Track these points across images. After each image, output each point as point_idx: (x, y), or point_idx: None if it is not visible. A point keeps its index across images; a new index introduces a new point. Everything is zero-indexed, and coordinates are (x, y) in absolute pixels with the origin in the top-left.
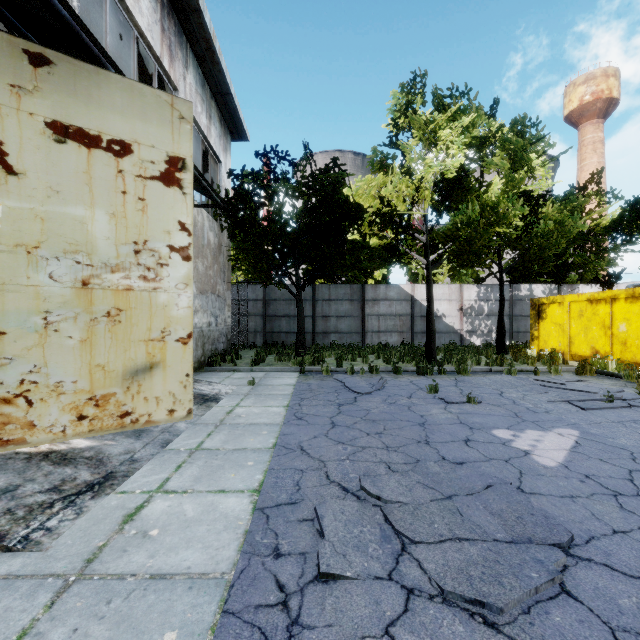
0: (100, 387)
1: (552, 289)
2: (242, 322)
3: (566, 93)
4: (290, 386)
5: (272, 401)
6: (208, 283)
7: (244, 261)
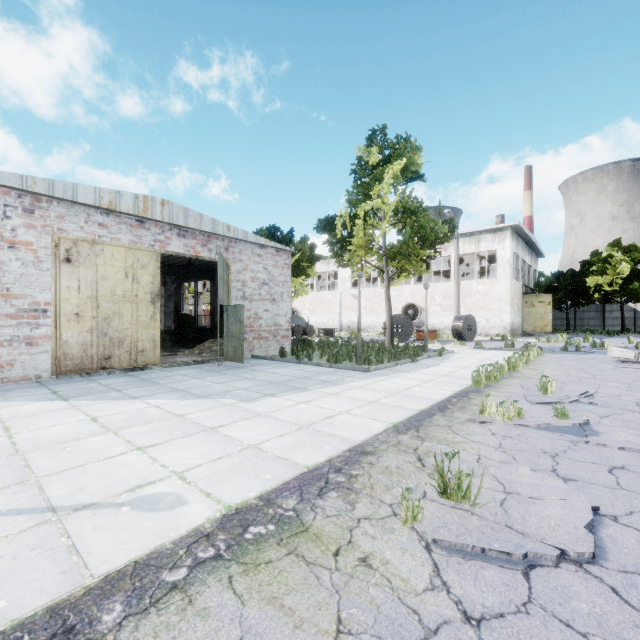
0: (542, 327)
1: None
2: None
3: None
4: None
5: None
6: None
7: None
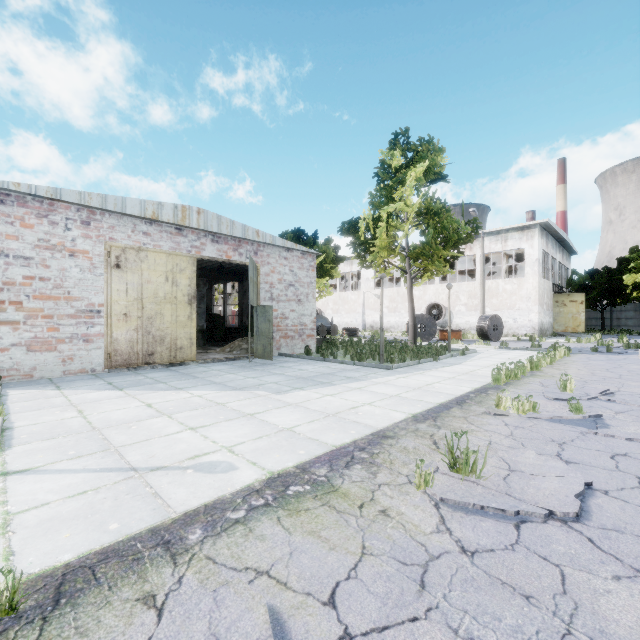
0: (574, 327)
1: None
2: None
3: None
4: None
5: None
6: None
7: None
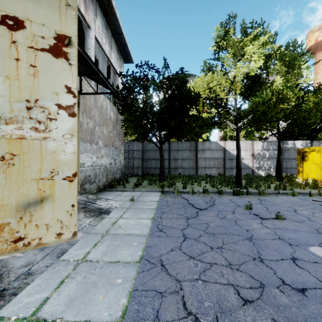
0: None
1: (307, 143)
2: (130, 162)
3: (307, 36)
4: (155, 202)
5: (143, 214)
6: (110, 140)
7: (130, 128)
